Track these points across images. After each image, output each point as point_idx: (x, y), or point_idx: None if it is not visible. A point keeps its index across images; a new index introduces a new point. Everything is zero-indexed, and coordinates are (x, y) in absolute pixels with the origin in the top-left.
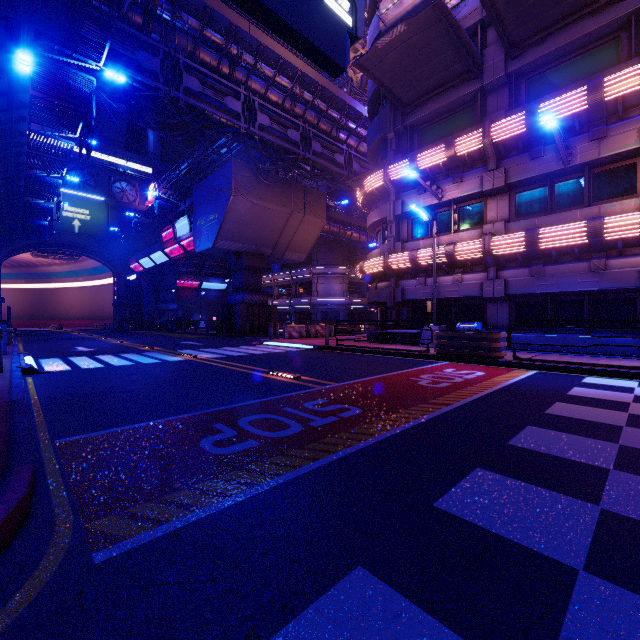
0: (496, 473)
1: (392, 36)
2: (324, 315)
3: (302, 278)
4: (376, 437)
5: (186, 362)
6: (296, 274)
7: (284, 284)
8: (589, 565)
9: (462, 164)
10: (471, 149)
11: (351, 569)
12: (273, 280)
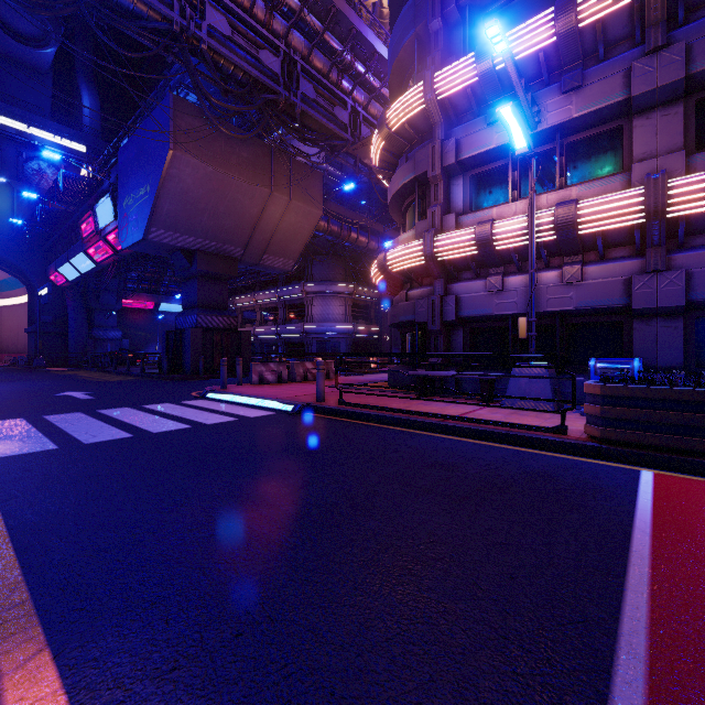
0: None
1: None
2: (321, 346)
3: (292, 298)
4: None
5: None
6: (284, 293)
7: (269, 306)
8: None
9: (582, 53)
10: (613, 7)
11: None
12: (255, 301)
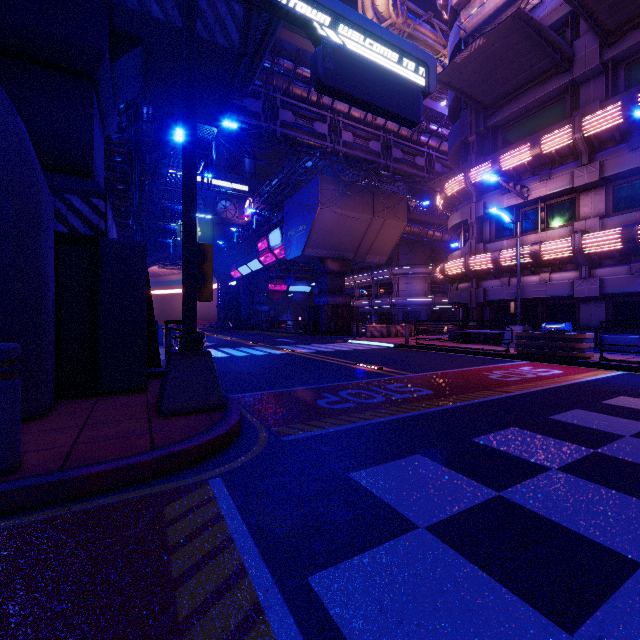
0: (526, 430)
1: (471, 50)
2: (405, 315)
3: (383, 279)
4: (440, 407)
5: (288, 355)
6: (377, 275)
7: (365, 285)
8: (561, 468)
9: (550, 161)
10: (559, 146)
11: (413, 455)
12: (354, 282)
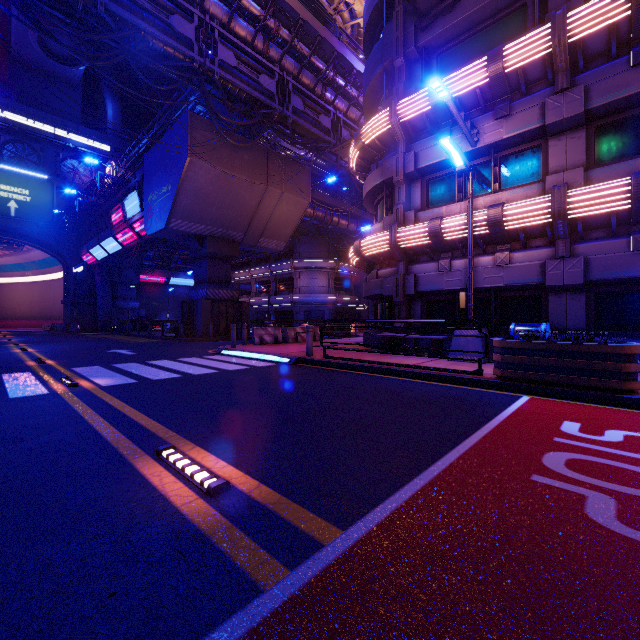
0: None
1: None
2: (307, 314)
3: (283, 273)
4: None
5: (31, 402)
6: (276, 268)
7: (263, 280)
8: None
9: (509, 89)
10: (530, 59)
11: None
12: (250, 275)
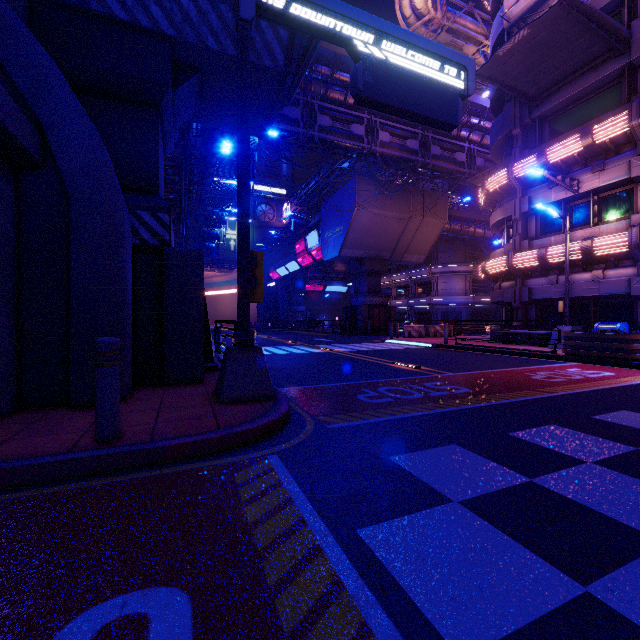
0: (566, 428)
1: (514, 42)
2: (444, 315)
3: (421, 278)
4: (478, 404)
5: (326, 353)
6: (414, 274)
7: (402, 285)
8: (597, 462)
9: (603, 151)
10: (614, 134)
11: (449, 444)
12: (391, 281)
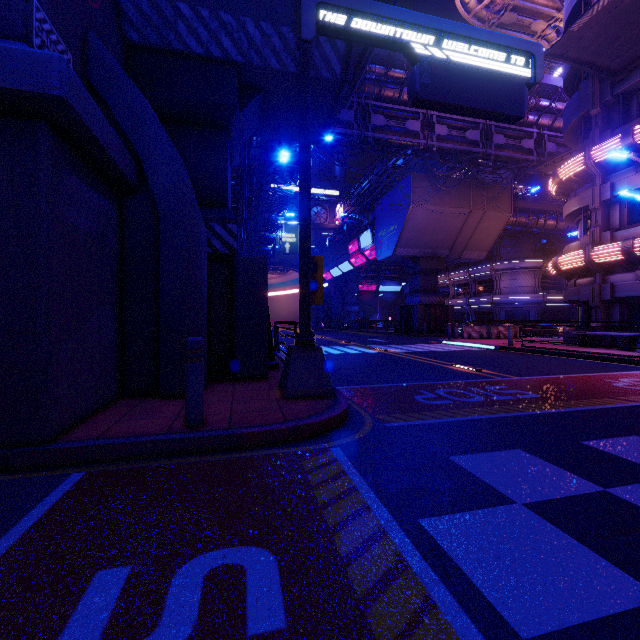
0: None
1: (592, 14)
2: (509, 315)
3: (482, 275)
4: (547, 410)
5: (381, 354)
6: (475, 272)
7: (461, 283)
8: None
9: None
10: None
11: (513, 449)
12: (448, 279)
